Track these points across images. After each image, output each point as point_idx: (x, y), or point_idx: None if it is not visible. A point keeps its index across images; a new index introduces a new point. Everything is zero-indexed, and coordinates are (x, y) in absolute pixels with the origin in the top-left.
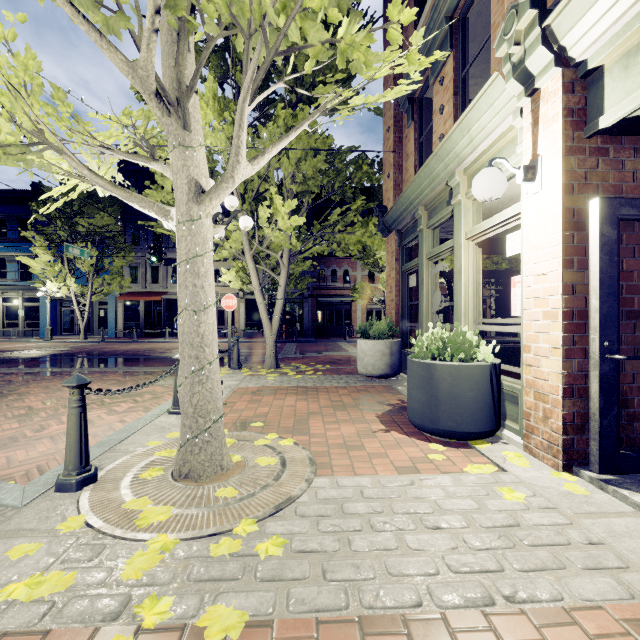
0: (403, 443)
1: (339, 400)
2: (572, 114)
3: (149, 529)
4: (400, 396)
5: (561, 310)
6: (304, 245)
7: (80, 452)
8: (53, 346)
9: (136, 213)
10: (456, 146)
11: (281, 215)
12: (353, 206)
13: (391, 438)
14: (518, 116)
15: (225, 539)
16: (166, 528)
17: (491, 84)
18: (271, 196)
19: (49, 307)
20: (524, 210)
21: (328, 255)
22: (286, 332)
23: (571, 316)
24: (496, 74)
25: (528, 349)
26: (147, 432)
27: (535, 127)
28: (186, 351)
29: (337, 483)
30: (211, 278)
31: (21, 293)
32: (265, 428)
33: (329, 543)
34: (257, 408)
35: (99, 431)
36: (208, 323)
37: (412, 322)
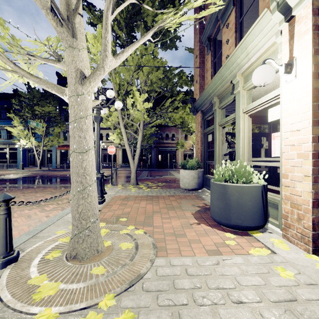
0: (209, 232)
1: (170, 203)
2: (318, 28)
3: (40, 303)
4: (204, 201)
5: (311, 152)
6: (151, 119)
7: (5, 243)
8: (23, 172)
9: (66, 105)
10: (238, 59)
11: (138, 102)
12: (177, 98)
13: (201, 228)
14: (279, 35)
15: (91, 313)
16: (52, 302)
17: (262, 17)
18: (133, 92)
19: (21, 153)
20: (283, 92)
21: (164, 126)
22: (142, 165)
23: (317, 156)
24: (266, 10)
25: (286, 176)
26: (58, 224)
27: (291, 40)
28: (74, 178)
29: (170, 262)
30: (91, 132)
31: (8, 145)
32: (127, 221)
33: (165, 317)
34: (124, 208)
35: (32, 222)
36: (88, 160)
37: (209, 160)
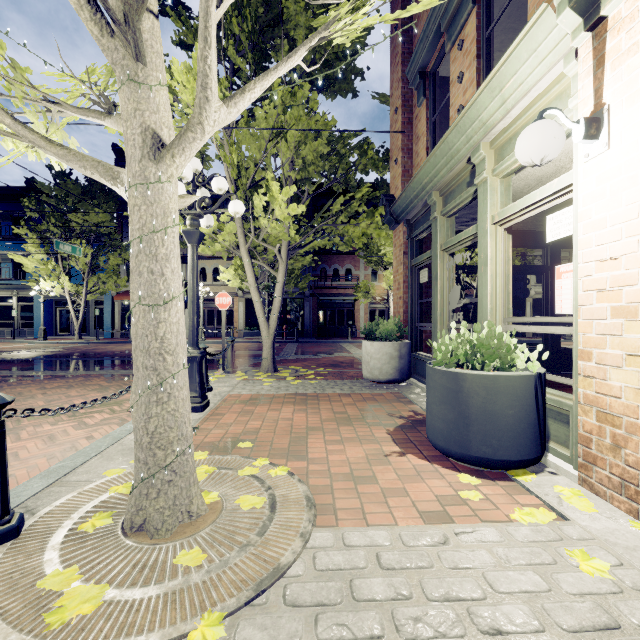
0: (424, 472)
1: (343, 411)
2: None
3: (61, 634)
4: (412, 406)
5: None
6: (304, 238)
7: None
8: (45, 347)
9: None
10: (483, 112)
11: (278, 203)
12: (358, 194)
13: (408, 464)
14: (572, 59)
15: None
16: (87, 631)
17: (536, 22)
18: (267, 182)
19: (43, 306)
20: (581, 178)
21: (330, 253)
22: (286, 332)
23: None
24: (544, 6)
25: (587, 356)
26: (110, 455)
27: (599, 69)
28: (140, 360)
29: (343, 540)
30: (175, 262)
31: (15, 292)
32: (254, 449)
33: None
34: (248, 421)
35: (58, 451)
36: (170, 322)
37: (422, 322)
